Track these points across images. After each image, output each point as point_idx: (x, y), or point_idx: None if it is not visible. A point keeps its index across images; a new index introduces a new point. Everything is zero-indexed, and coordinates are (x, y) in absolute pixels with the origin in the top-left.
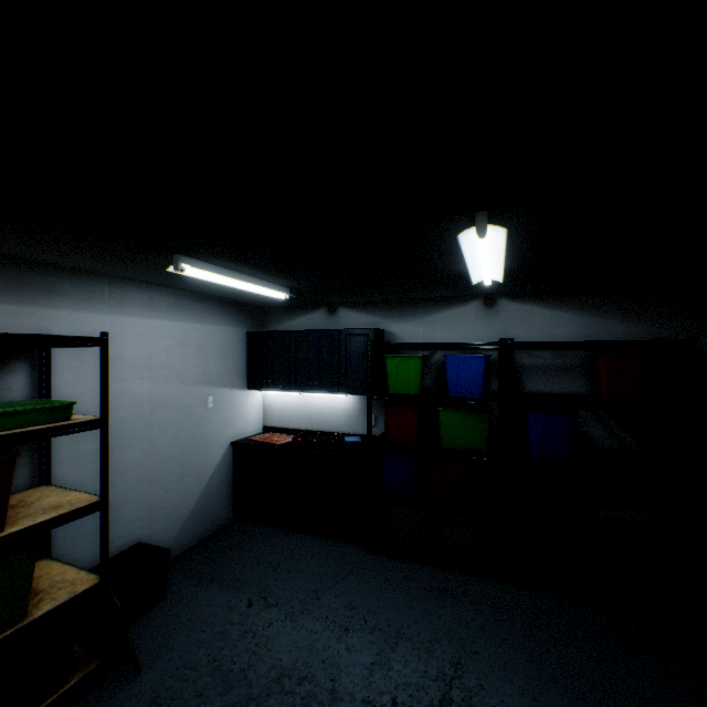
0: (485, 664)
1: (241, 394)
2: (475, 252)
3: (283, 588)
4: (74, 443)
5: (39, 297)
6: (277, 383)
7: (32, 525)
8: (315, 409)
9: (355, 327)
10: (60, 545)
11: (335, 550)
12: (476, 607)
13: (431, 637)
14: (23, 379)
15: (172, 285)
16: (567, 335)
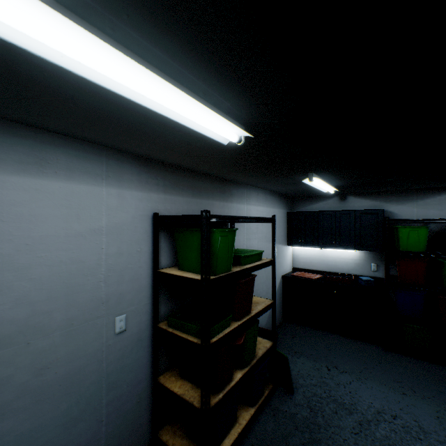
0: None
1: (284, 248)
2: None
3: (342, 363)
4: None
5: (228, 197)
6: (308, 242)
7: (260, 310)
8: (329, 258)
9: (360, 208)
10: None
11: (361, 346)
12: None
13: None
14: None
15: (268, 187)
16: None
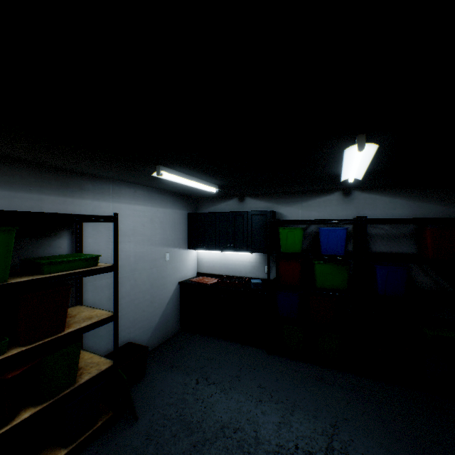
0: (353, 427)
1: (184, 252)
2: (350, 160)
3: (216, 373)
4: (93, 280)
5: (75, 192)
6: (207, 245)
7: (79, 328)
8: (230, 262)
9: (256, 210)
10: (86, 341)
11: (246, 351)
12: (343, 390)
13: (315, 408)
14: (67, 241)
15: (147, 184)
16: (400, 214)
